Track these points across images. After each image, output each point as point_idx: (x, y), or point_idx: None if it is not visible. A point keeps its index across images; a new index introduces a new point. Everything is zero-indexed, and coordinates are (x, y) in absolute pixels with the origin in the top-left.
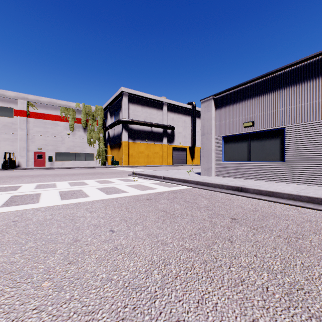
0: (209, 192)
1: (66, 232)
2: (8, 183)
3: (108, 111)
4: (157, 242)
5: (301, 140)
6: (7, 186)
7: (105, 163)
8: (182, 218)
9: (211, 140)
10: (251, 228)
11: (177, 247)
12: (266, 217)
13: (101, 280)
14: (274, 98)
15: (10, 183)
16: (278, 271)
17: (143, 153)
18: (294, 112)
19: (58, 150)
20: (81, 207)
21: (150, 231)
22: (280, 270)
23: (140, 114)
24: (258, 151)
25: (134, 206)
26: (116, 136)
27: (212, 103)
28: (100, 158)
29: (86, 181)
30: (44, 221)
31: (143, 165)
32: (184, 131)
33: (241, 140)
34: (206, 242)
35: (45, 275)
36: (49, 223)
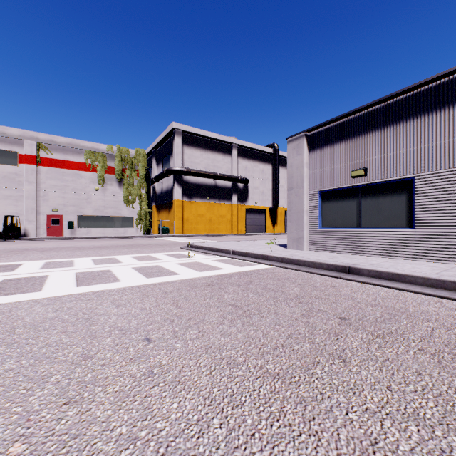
0: (301, 274)
1: (72, 342)
2: (4, 260)
3: (154, 157)
4: (221, 361)
5: (440, 195)
6: (1, 264)
7: (149, 231)
8: (262, 316)
9: (303, 196)
10: (373, 334)
11: (254, 371)
12: (394, 315)
13: (118, 440)
14: (398, 134)
15: (7, 260)
16: (435, 421)
17: (204, 217)
18: (428, 154)
19: (81, 212)
20: (105, 297)
21: (209, 340)
22: (438, 420)
23: (199, 161)
24: (374, 213)
25: (186, 296)
26: (166, 193)
27: (303, 143)
28: (142, 223)
29: (118, 257)
30: (42, 321)
31: (204, 234)
32: (263, 185)
33: (347, 196)
34: (301, 362)
35: (18, 429)
36: (48, 326)
